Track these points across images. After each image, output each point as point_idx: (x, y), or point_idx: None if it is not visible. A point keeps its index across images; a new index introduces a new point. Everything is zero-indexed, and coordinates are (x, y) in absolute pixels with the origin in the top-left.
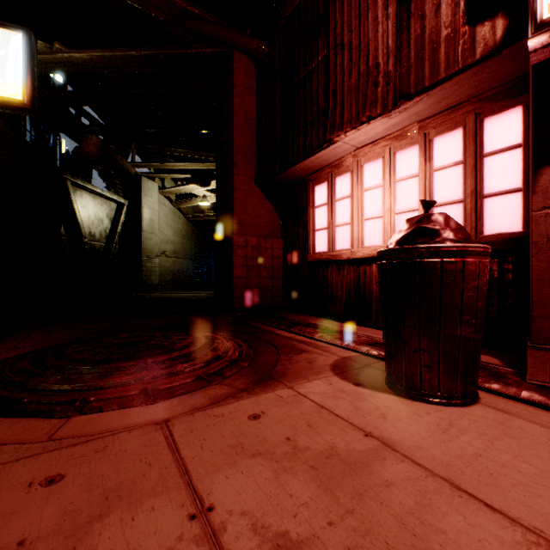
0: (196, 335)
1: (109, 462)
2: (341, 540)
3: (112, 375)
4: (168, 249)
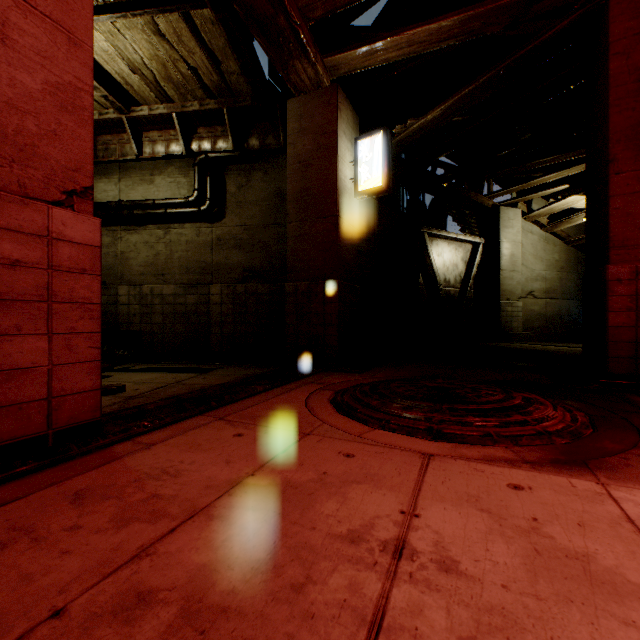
0: (512, 394)
1: (378, 461)
2: (501, 600)
3: (410, 408)
4: (535, 288)
